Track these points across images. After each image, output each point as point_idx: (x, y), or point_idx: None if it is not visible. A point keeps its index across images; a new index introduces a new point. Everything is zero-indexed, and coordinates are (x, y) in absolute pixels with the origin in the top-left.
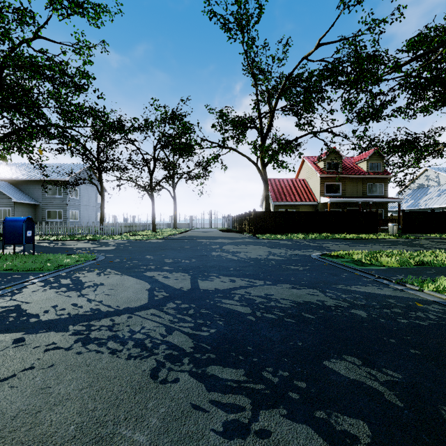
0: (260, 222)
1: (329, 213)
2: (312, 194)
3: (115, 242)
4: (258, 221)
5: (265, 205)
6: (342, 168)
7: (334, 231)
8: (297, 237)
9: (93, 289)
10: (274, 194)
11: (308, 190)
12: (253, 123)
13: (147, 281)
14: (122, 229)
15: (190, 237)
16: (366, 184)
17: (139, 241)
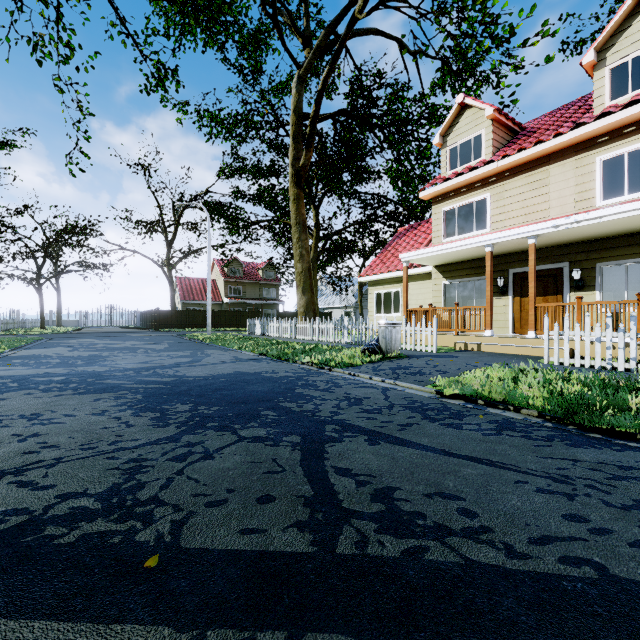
0: (163, 319)
1: (224, 312)
2: (219, 295)
3: (25, 335)
4: (161, 318)
5: (171, 304)
6: (244, 273)
7: (227, 326)
8: (190, 330)
9: (76, 340)
10: (183, 293)
11: (216, 290)
12: (160, 227)
13: (94, 339)
14: (5, 326)
15: (94, 332)
16: (262, 288)
17: (46, 334)
